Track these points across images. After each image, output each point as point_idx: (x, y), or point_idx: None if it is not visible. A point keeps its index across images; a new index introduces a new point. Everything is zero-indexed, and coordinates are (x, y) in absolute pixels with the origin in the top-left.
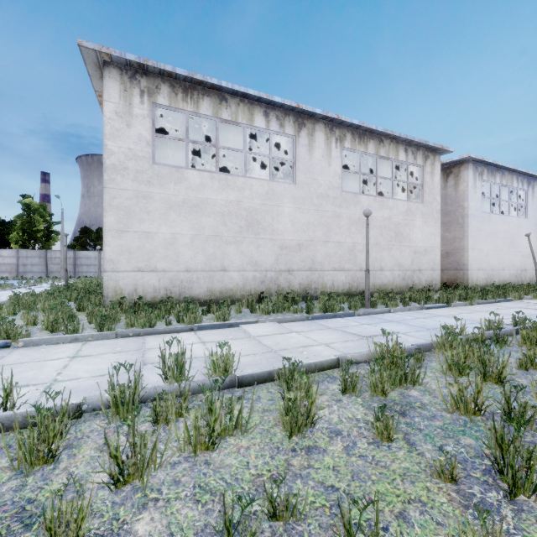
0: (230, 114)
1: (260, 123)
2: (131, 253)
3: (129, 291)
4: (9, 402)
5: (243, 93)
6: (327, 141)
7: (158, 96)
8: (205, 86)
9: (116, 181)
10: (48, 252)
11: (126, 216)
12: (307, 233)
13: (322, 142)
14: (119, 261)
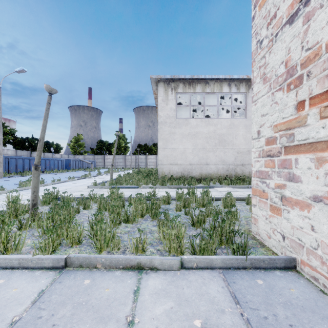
0: (210, 89)
1: (226, 90)
2: (168, 157)
3: (167, 173)
4: (154, 195)
5: (217, 78)
6: None
7: (178, 89)
8: (198, 79)
9: (162, 128)
10: (125, 156)
11: (166, 142)
12: None
13: None
14: (163, 160)
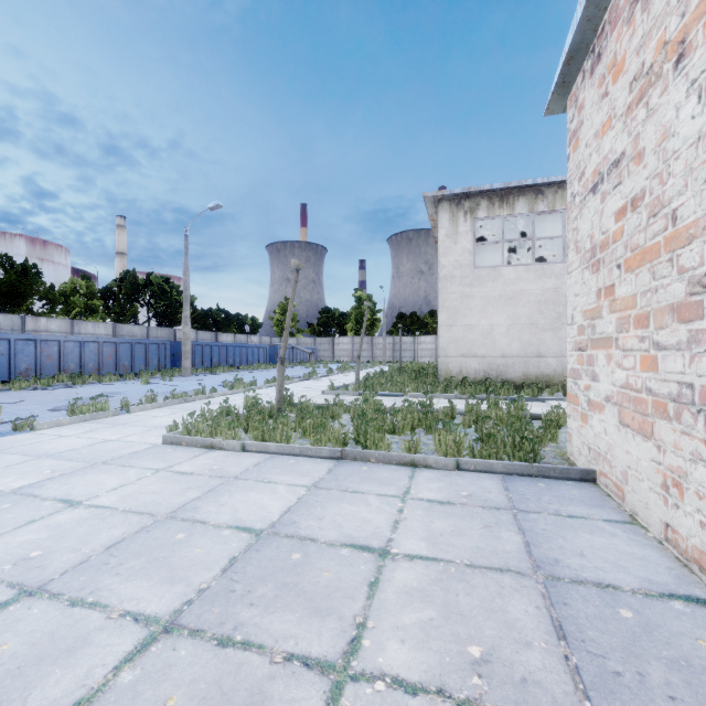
0: (546, 205)
1: None
2: (457, 343)
3: (456, 372)
4: (431, 406)
5: (561, 181)
6: None
7: (478, 212)
8: (520, 188)
9: (446, 288)
10: (373, 339)
11: (453, 314)
12: None
13: None
14: (449, 349)
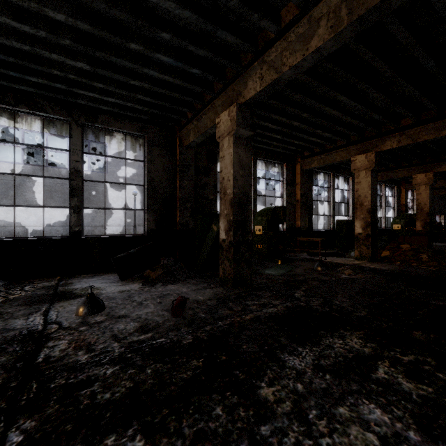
0: (56, 130)
1: None
2: None
3: None
4: None
5: None
6: (133, 146)
7: (0, 120)
8: None
9: None
10: None
11: None
12: (117, 203)
13: (129, 147)
14: None
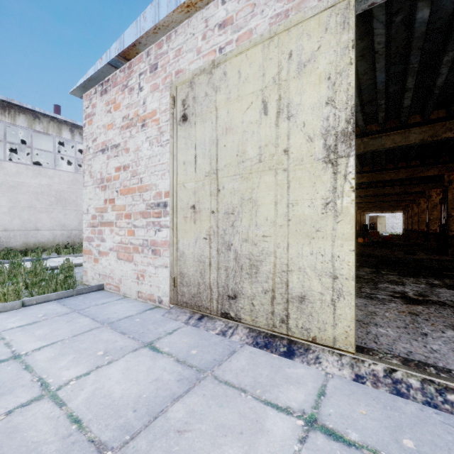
0: (42, 128)
1: (67, 136)
2: None
3: None
4: None
5: (53, 116)
6: None
7: None
8: (21, 107)
9: None
10: None
11: None
12: None
13: None
14: None
